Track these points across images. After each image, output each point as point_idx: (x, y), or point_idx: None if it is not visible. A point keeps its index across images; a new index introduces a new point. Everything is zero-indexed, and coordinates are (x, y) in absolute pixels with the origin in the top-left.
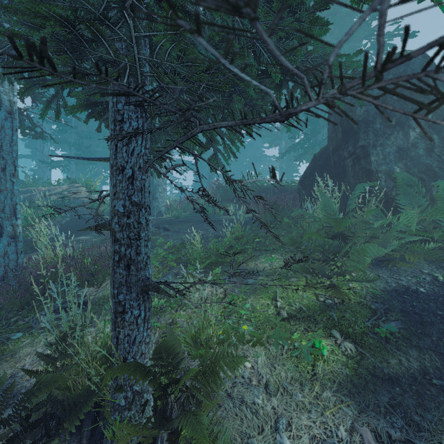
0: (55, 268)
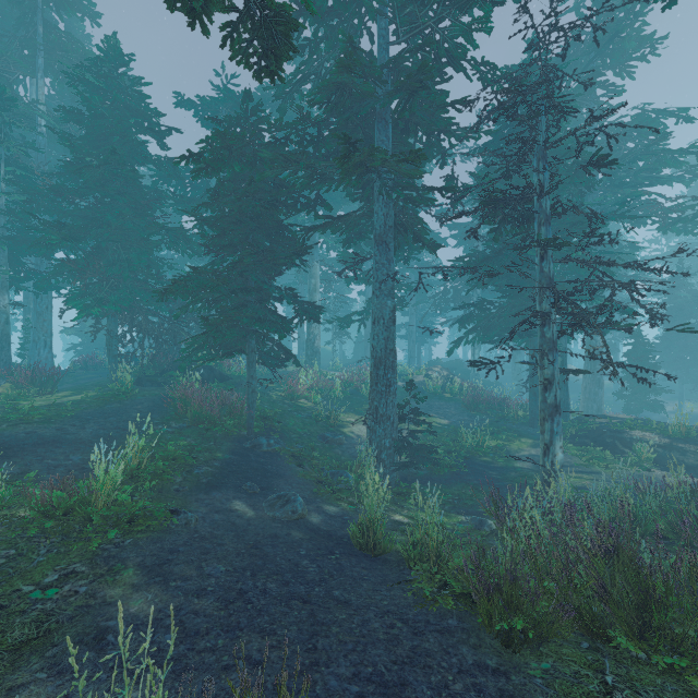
0: None
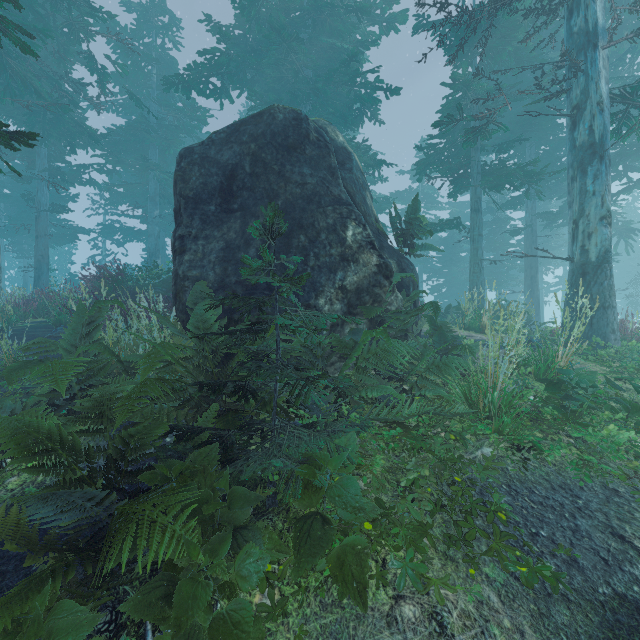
0: None
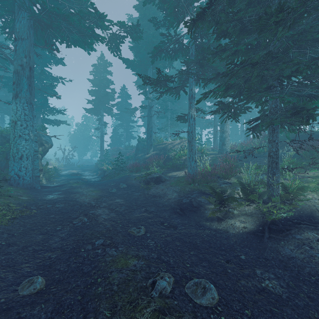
0: (214, 171)
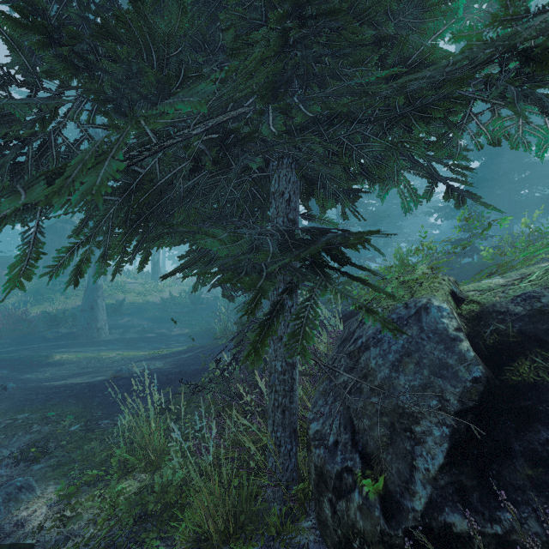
0: None
